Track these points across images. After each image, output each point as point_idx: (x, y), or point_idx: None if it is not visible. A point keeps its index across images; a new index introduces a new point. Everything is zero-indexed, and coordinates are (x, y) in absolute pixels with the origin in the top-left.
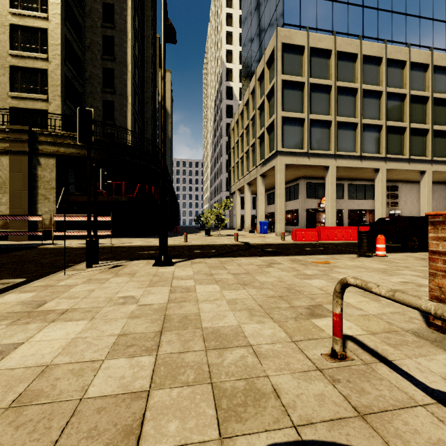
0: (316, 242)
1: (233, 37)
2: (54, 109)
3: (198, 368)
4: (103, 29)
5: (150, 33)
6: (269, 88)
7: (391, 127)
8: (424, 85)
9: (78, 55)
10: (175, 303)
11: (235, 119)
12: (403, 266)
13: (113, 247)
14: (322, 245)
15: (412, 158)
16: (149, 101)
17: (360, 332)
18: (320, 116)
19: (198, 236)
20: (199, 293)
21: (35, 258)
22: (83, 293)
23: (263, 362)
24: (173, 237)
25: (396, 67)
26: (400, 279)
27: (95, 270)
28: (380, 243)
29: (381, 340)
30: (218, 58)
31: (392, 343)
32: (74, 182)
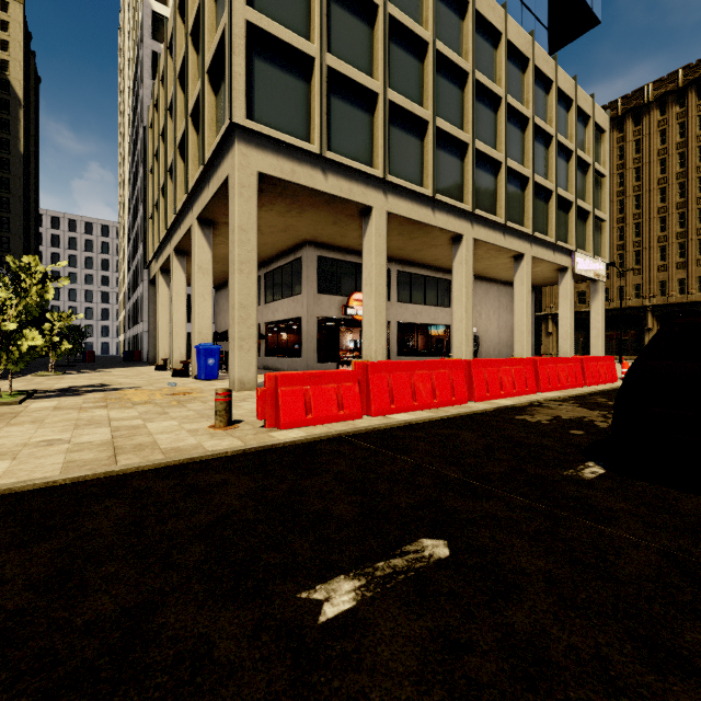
0: (356, 426)
1: None
2: None
3: None
4: None
5: None
6: None
7: (481, 155)
8: (521, 96)
9: None
10: None
11: (155, 96)
12: None
13: None
14: (397, 464)
15: (510, 226)
16: None
17: None
18: (352, 70)
19: None
20: None
21: None
22: None
23: None
24: None
25: (486, 38)
26: None
27: None
28: None
29: None
30: None
31: None
32: None
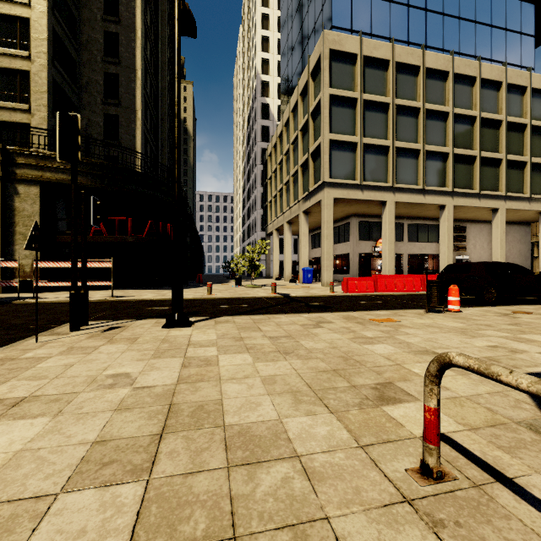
0: (371, 293)
1: (270, 44)
2: (38, 122)
3: (213, 505)
4: (104, 23)
5: (166, 33)
6: (314, 104)
7: (459, 155)
8: (496, 106)
9: (71, 55)
10: (187, 384)
11: (273, 143)
12: (484, 324)
13: (115, 302)
14: (379, 298)
15: (483, 193)
16: (165, 118)
17: (455, 427)
18: (375, 140)
19: (226, 287)
20: (223, 366)
21: (4, 317)
22: (55, 370)
23: (319, 488)
24: (194, 289)
25: (464, 84)
26: (486, 342)
27: (83, 333)
28: (453, 295)
29: (487, 440)
30: (251, 69)
31: (504, 445)
32: (65, 217)
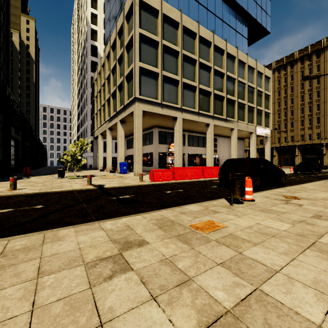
0: (171, 181)
1: (98, 4)
2: None
3: None
4: None
5: None
6: (128, 39)
7: (216, 95)
8: (233, 70)
9: None
10: None
11: (98, 70)
12: (301, 221)
13: None
14: (179, 185)
15: (228, 119)
16: None
17: None
18: (170, 74)
19: (48, 179)
20: None
21: None
22: None
23: None
24: (7, 182)
25: (219, 52)
26: None
27: None
28: (248, 186)
29: None
30: (84, 19)
31: None
32: None
